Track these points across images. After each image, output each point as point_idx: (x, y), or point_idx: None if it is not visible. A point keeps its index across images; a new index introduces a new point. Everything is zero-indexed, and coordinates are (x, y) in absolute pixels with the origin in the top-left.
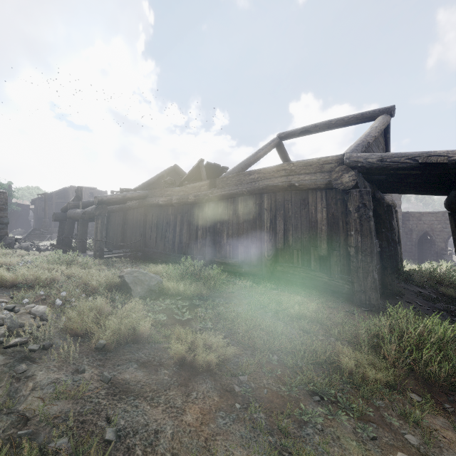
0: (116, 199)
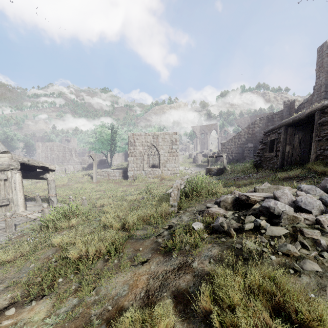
0: None
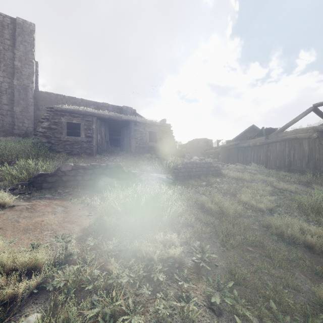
0: (227, 145)
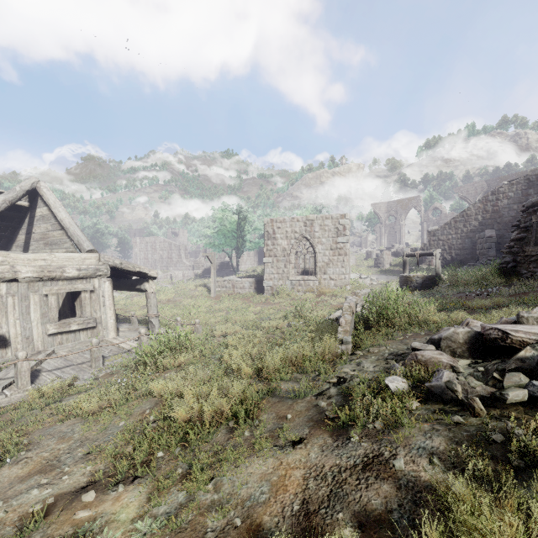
0: None
